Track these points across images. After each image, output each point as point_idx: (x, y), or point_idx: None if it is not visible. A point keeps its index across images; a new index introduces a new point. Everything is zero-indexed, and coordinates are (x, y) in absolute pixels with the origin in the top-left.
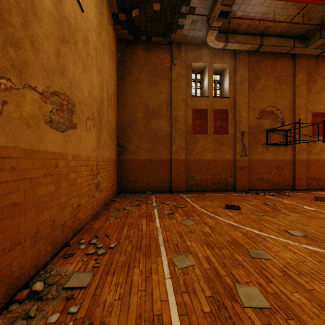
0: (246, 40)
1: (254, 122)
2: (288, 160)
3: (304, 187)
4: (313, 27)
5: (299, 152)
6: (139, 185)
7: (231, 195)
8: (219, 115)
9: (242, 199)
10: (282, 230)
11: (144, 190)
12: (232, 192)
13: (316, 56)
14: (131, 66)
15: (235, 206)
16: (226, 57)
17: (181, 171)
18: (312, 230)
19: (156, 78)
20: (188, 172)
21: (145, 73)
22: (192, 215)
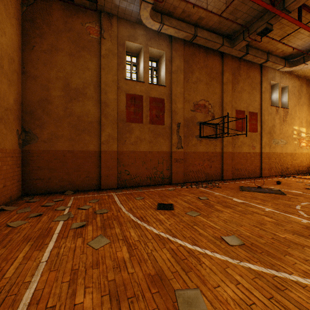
0: (181, 26)
1: (189, 114)
2: (217, 152)
3: (230, 177)
4: (238, 29)
5: (226, 145)
6: (57, 183)
7: (166, 190)
8: (155, 104)
9: (178, 194)
10: (218, 238)
11: (63, 189)
12: (168, 185)
13: (239, 58)
14: (44, 28)
15: (169, 204)
16: (163, 43)
17: (113, 164)
18: (247, 232)
19: (80, 50)
20: (121, 165)
21: (66, 41)
22: (113, 225)
